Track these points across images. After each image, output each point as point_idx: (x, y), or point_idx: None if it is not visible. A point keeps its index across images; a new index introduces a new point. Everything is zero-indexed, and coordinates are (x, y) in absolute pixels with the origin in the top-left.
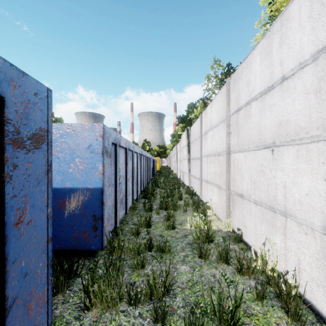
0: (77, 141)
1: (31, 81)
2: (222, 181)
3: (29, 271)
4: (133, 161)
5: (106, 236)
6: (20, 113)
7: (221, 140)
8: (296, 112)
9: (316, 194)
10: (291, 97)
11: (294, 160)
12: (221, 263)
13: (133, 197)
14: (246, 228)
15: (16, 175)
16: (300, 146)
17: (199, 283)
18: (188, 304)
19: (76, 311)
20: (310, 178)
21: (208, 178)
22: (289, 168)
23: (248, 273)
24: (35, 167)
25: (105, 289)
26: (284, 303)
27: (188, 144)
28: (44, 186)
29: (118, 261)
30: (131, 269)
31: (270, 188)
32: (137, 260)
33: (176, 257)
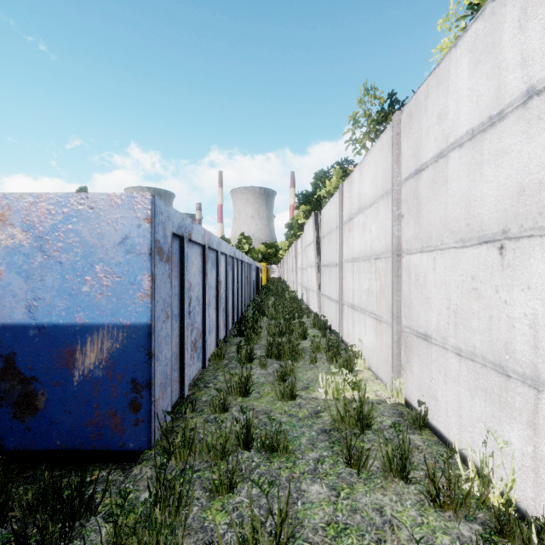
0: (99, 230)
1: None
2: (383, 307)
3: None
4: (219, 269)
5: (158, 421)
6: None
7: (382, 231)
8: None
9: None
10: None
11: None
12: (393, 478)
13: (219, 336)
14: (437, 401)
15: None
16: None
17: (351, 531)
18: None
19: None
20: None
21: (355, 300)
22: None
23: (452, 505)
24: None
25: None
26: None
27: (317, 240)
28: None
29: (178, 482)
30: (208, 494)
31: (496, 325)
32: (219, 475)
33: (300, 463)
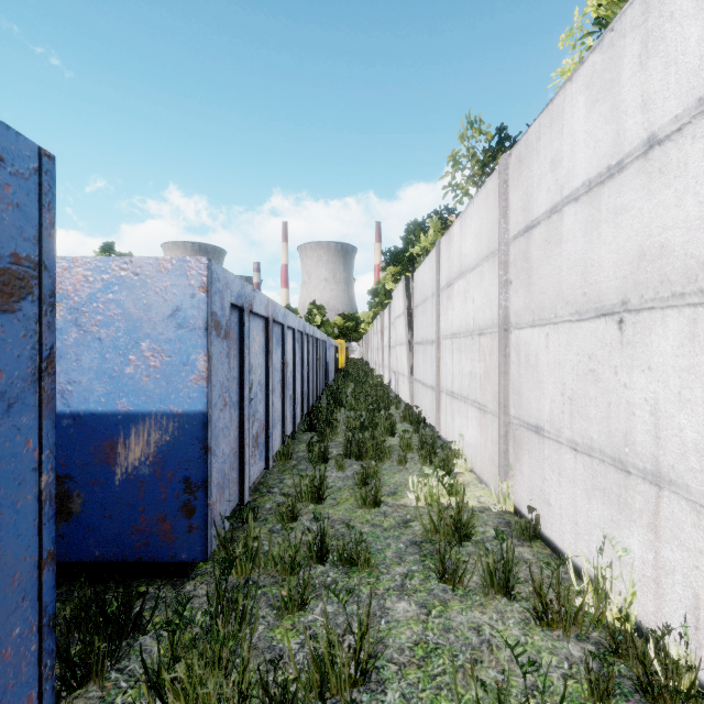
0: (146, 300)
1: None
2: (488, 394)
3: None
4: (285, 347)
5: (215, 528)
6: None
7: (487, 300)
8: (687, 225)
9: None
10: (674, 186)
11: (681, 346)
12: (494, 595)
13: (285, 431)
14: (550, 507)
15: None
16: (699, 309)
17: (442, 652)
18: None
19: None
20: None
21: (455, 386)
22: (668, 365)
23: (562, 623)
24: None
25: (205, 672)
26: None
27: (409, 311)
28: (28, 414)
29: (241, 594)
30: (275, 612)
31: (615, 413)
32: (289, 590)
33: (384, 578)
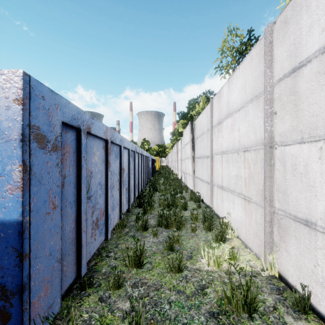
0: None
1: None
2: (253, 190)
3: None
4: (121, 159)
5: None
6: None
7: (251, 128)
8: None
9: None
10: None
11: None
12: None
13: (121, 210)
14: None
15: None
16: None
17: None
18: None
19: None
20: None
21: (224, 182)
22: None
23: None
24: None
25: None
26: None
27: (193, 141)
28: None
29: None
30: None
31: None
32: None
33: None
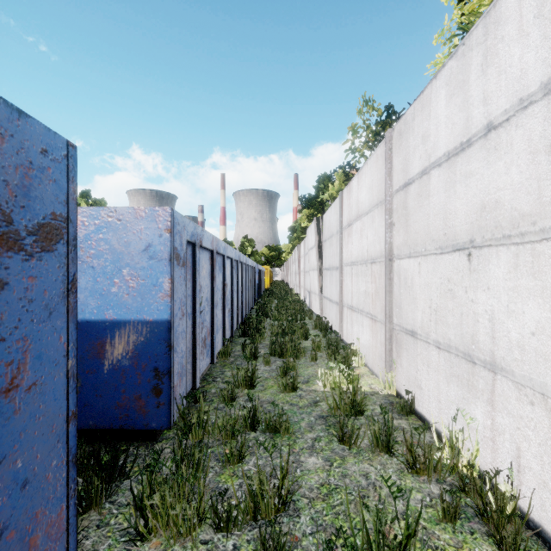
0: (126, 239)
1: (35, 128)
2: (378, 308)
3: (31, 476)
4: (225, 272)
5: (176, 405)
6: (13, 187)
7: (377, 237)
8: (513, 187)
9: (550, 333)
10: (504, 159)
11: (509, 272)
12: (379, 453)
13: (225, 335)
14: (422, 390)
15: (5, 302)
16: (520, 247)
17: (340, 490)
18: (321, 528)
19: (122, 543)
20: (539, 304)
21: (354, 301)
22: (500, 286)
23: (426, 471)
24: (44, 286)
25: (173, 501)
26: (493, 528)
27: (319, 244)
28: (61, 319)
29: (197, 449)
30: (221, 464)
31: (465, 320)
32: (230, 448)
33: (299, 441)
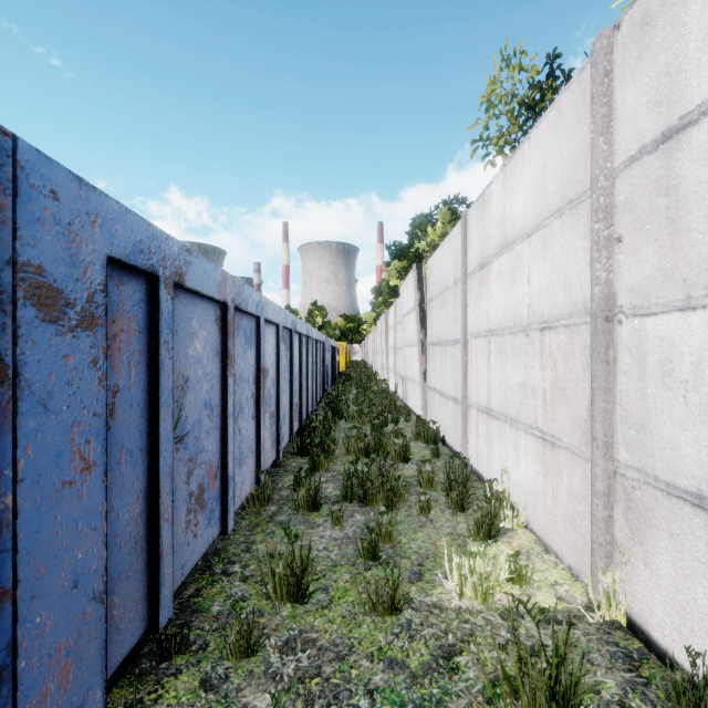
0: None
1: None
2: (562, 420)
3: None
4: (260, 349)
5: None
6: None
7: (560, 277)
8: None
9: None
10: None
11: None
12: None
13: (260, 465)
14: None
15: None
16: None
17: None
18: None
19: None
20: None
21: (494, 400)
22: None
23: None
24: None
25: None
26: None
27: (421, 306)
28: None
29: None
30: None
31: None
32: None
33: None
